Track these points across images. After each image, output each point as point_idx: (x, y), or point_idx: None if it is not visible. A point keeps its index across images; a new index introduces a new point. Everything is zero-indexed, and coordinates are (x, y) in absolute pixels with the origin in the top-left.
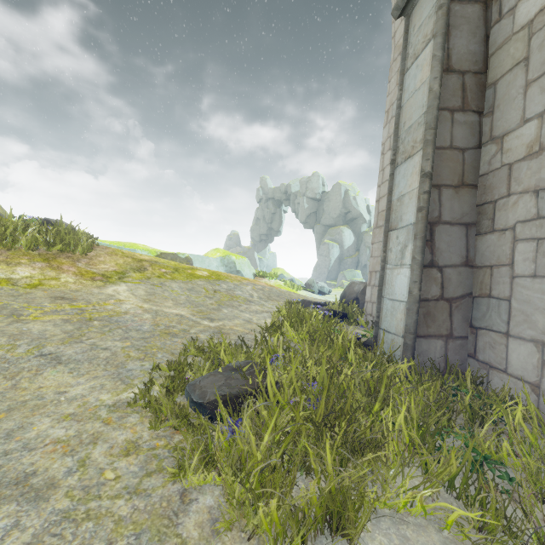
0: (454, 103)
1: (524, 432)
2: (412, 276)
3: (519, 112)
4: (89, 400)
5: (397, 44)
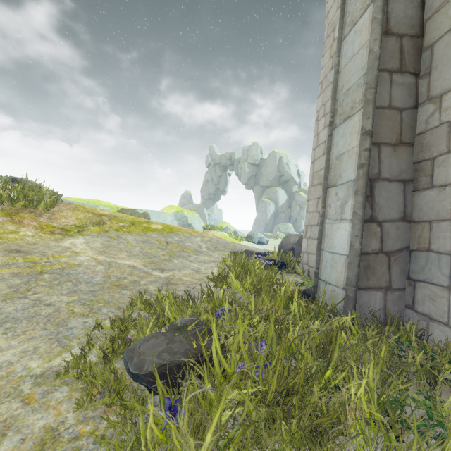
0: (392, 65)
1: None
2: (353, 230)
3: None
4: (15, 369)
5: (330, 22)
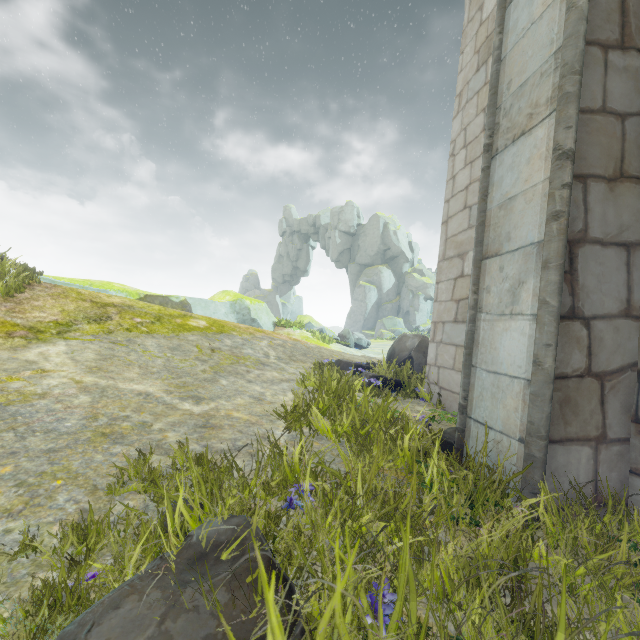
0: (608, 34)
1: None
2: (542, 335)
3: None
4: None
5: None
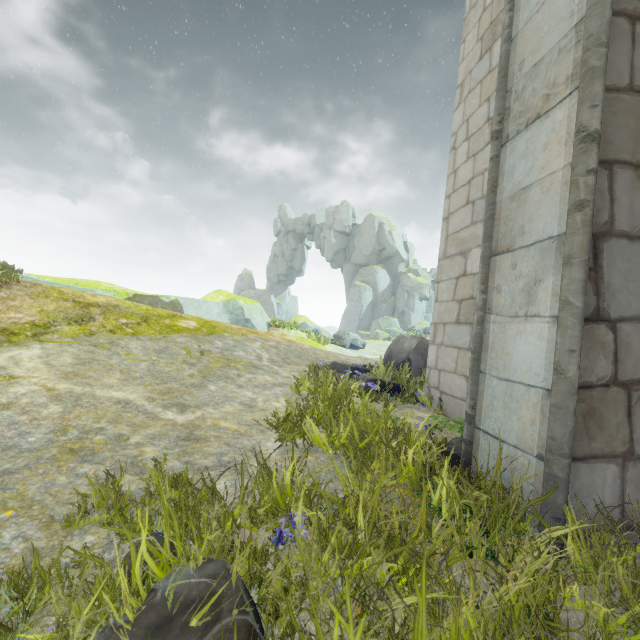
0: (636, 3)
1: None
2: (565, 339)
3: None
4: None
5: None
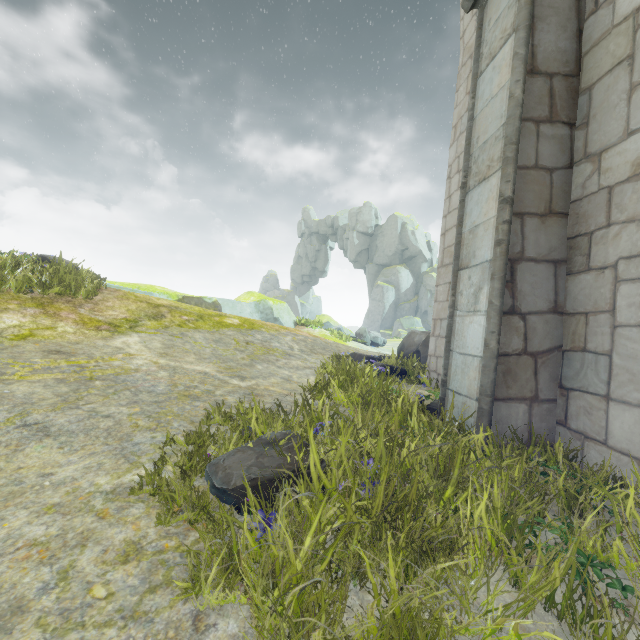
0: (540, 112)
1: (638, 525)
2: (489, 325)
3: (622, 123)
4: (82, 485)
5: (466, 46)
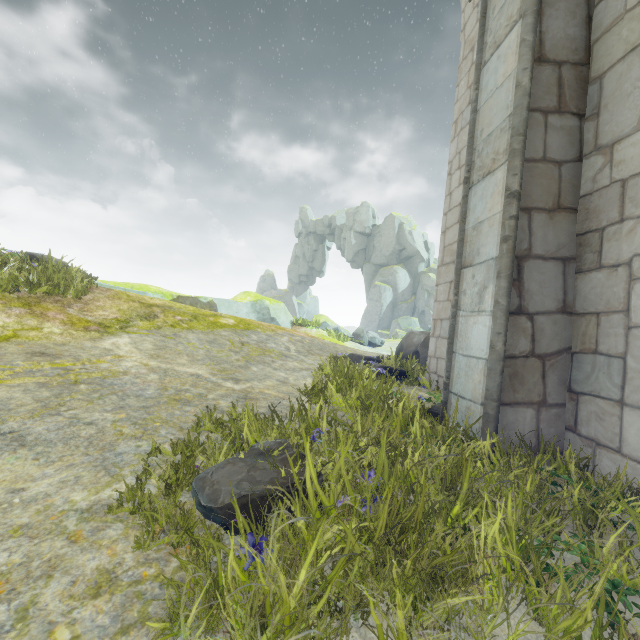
0: (548, 102)
1: None
2: (495, 326)
3: (636, 112)
4: (55, 502)
5: (467, 39)
